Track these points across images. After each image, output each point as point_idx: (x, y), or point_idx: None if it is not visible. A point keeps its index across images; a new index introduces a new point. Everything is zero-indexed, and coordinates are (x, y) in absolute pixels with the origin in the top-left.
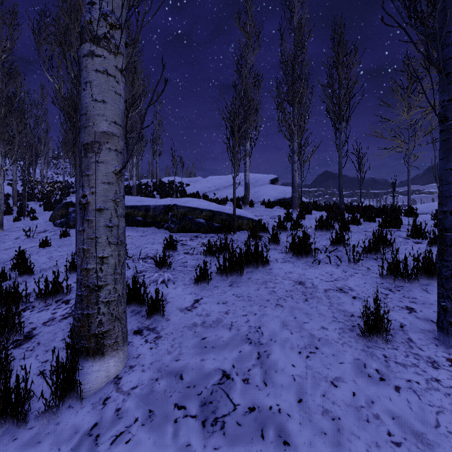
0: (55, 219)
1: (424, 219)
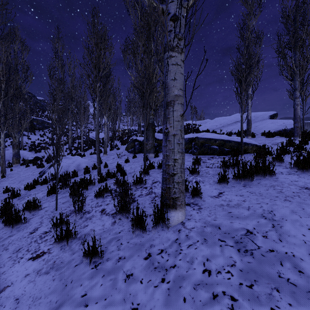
0: (128, 149)
1: None
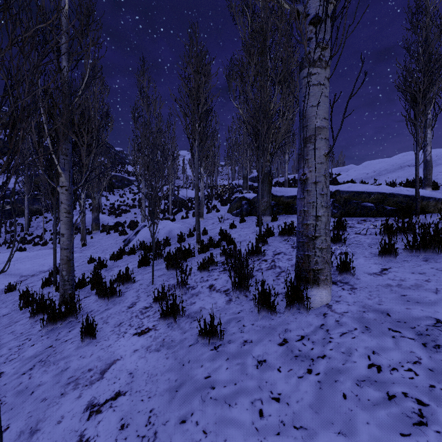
0: (232, 211)
1: None
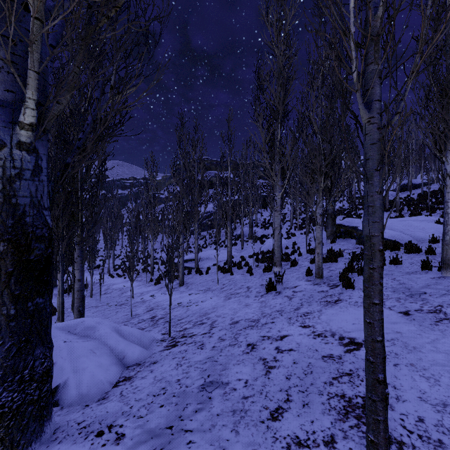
0: None
1: None
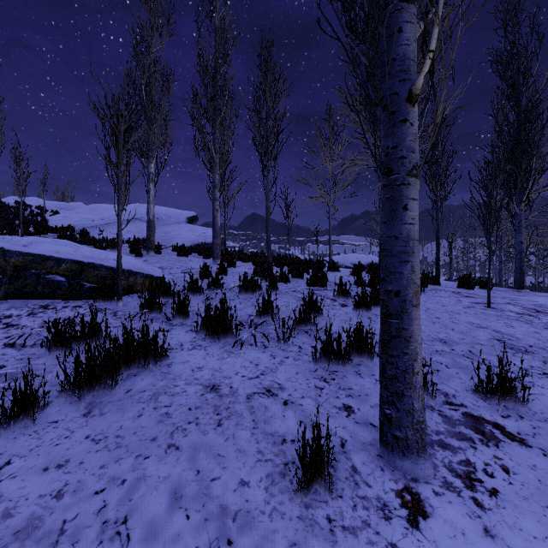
0: None
1: (345, 275)
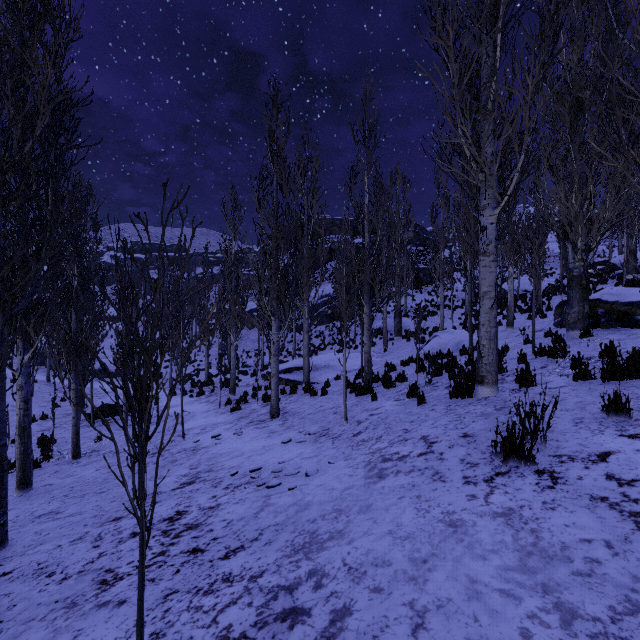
0: (555, 318)
1: None
